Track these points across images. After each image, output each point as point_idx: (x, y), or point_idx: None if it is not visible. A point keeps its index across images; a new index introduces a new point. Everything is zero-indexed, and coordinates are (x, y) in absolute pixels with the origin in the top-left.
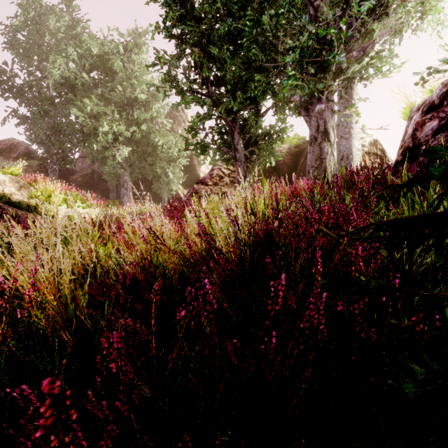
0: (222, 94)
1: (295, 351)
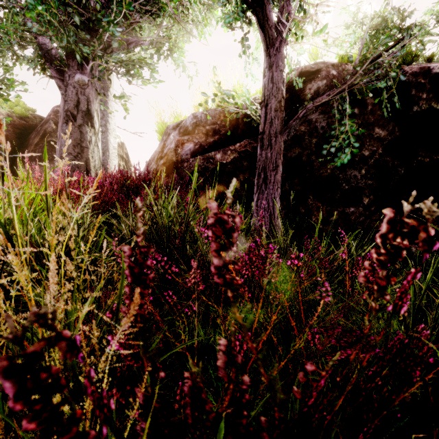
0: None
1: None
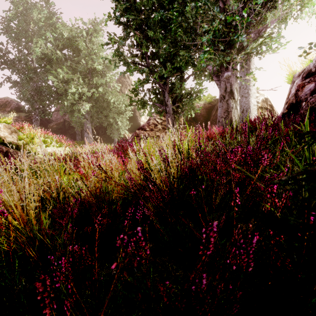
0: (156, 65)
1: (222, 285)
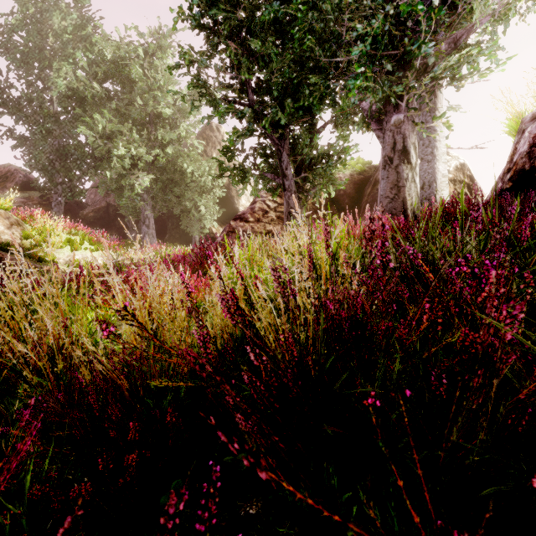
0: (267, 103)
1: None
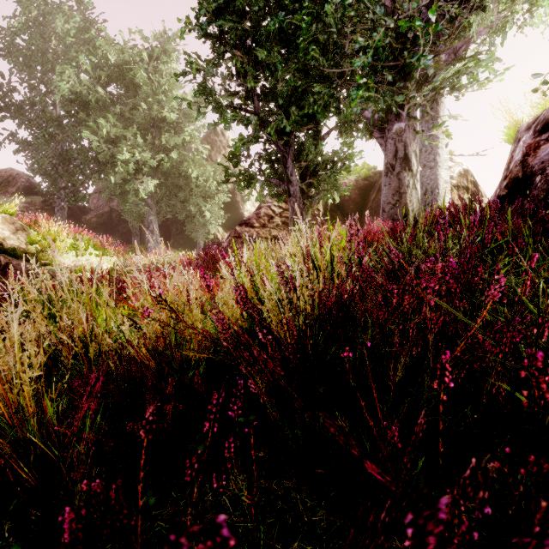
0: (272, 110)
1: None
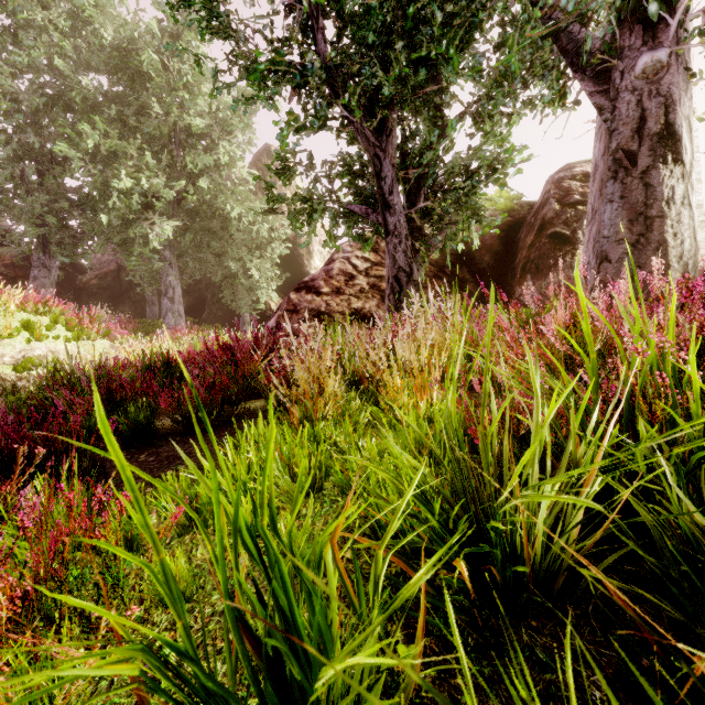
0: (354, 60)
1: None
